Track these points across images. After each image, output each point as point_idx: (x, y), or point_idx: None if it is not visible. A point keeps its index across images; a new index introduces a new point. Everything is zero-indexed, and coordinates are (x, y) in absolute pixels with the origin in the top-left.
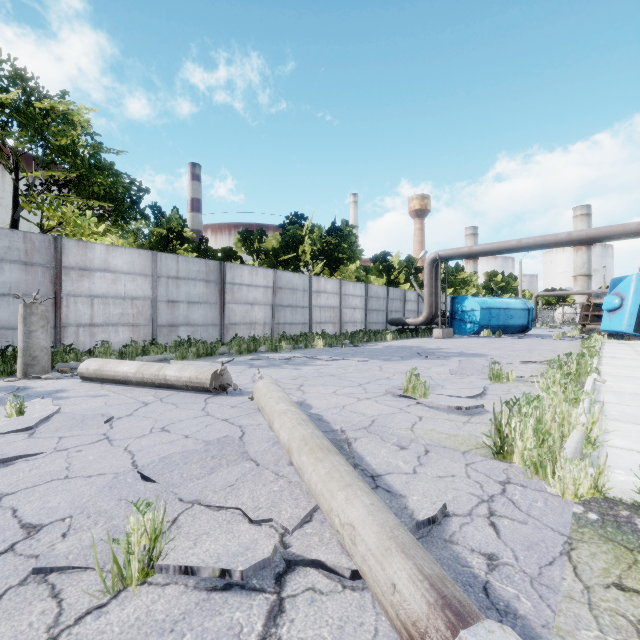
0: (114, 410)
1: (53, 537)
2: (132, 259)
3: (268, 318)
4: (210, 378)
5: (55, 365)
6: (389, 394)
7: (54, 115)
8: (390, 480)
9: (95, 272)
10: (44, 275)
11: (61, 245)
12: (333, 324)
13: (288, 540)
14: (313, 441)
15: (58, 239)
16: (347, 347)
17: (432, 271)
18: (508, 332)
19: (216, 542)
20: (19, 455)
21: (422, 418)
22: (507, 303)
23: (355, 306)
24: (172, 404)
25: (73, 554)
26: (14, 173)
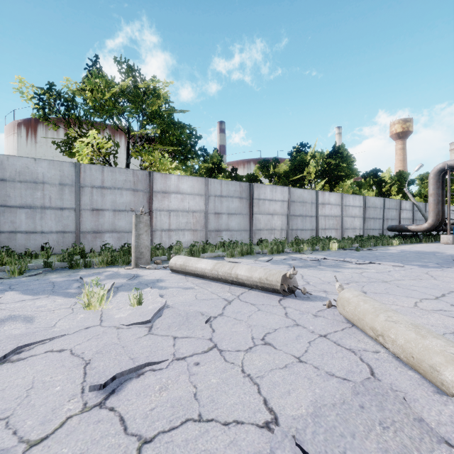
0: (205, 306)
1: None
2: (193, 184)
3: (284, 225)
4: (280, 281)
5: (152, 258)
6: None
7: (148, 92)
8: None
9: (171, 194)
10: (143, 197)
11: (152, 177)
12: (335, 230)
13: None
14: None
15: (151, 173)
16: (360, 250)
17: (439, 181)
18: None
19: None
20: (146, 362)
21: None
22: None
23: (354, 215)
24: (252, 304)
25: None
26: (127, 135)
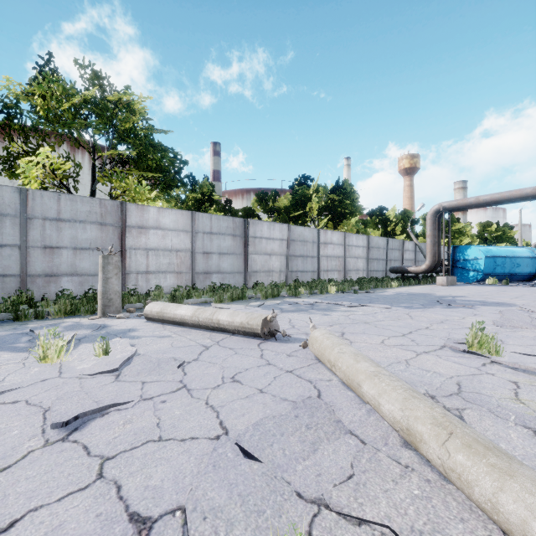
0: (181, 353)
1: None
2: (176, 218)
3: (283, 266)
4: (261, 324)
5: (124, 305)
6: (446, 348)
7: (120, 105)
8: None
9: (149, 230)
10: (114, 233)
11: (125, 208)
12: (338, 272)
13: None
14: (461, 431)
15: (123, 204)
16: (358, 293)
17: (435, 222)
18: (513, 280)
19: None
20: (112, 403)
21: (518, 384)
22: (513, 251)
23: (357, 256)
24: (230, 349)
25: None
26: (92, 154)
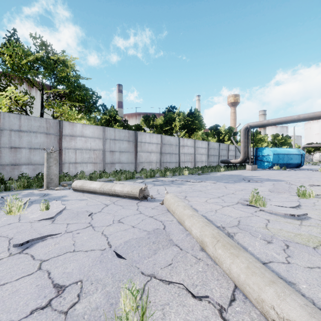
0: (91, 208)
1: (72, 297)
2: (94, 130)
3: (158, 159)
4: (138, 192)
5: (60, 182)
6: (239, 203)
7: (59, 62)
8: (274, 268)
9: (77, 137)
10: (54, 139)
11: (62, 124)
12: (191, 162)
13: (226, 317)
14: (223, 239)
15: (61, 121)
16: (201, 175)
17: (245, 134)
18: (289, 167)
19: (178, 315)
20: (48, 234)
21: (269, 220)
22: (288, 151)
23: (202, 153)
24: (120, 206)
25: (87, 314)
26: (41, 91)
